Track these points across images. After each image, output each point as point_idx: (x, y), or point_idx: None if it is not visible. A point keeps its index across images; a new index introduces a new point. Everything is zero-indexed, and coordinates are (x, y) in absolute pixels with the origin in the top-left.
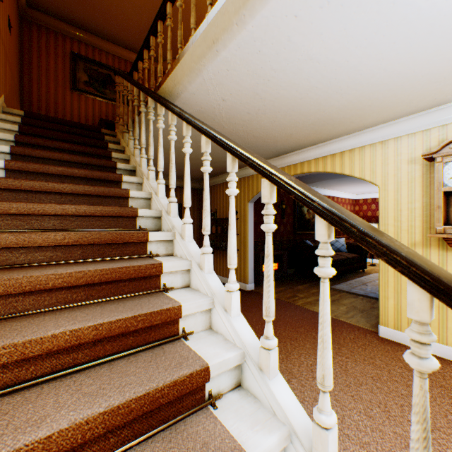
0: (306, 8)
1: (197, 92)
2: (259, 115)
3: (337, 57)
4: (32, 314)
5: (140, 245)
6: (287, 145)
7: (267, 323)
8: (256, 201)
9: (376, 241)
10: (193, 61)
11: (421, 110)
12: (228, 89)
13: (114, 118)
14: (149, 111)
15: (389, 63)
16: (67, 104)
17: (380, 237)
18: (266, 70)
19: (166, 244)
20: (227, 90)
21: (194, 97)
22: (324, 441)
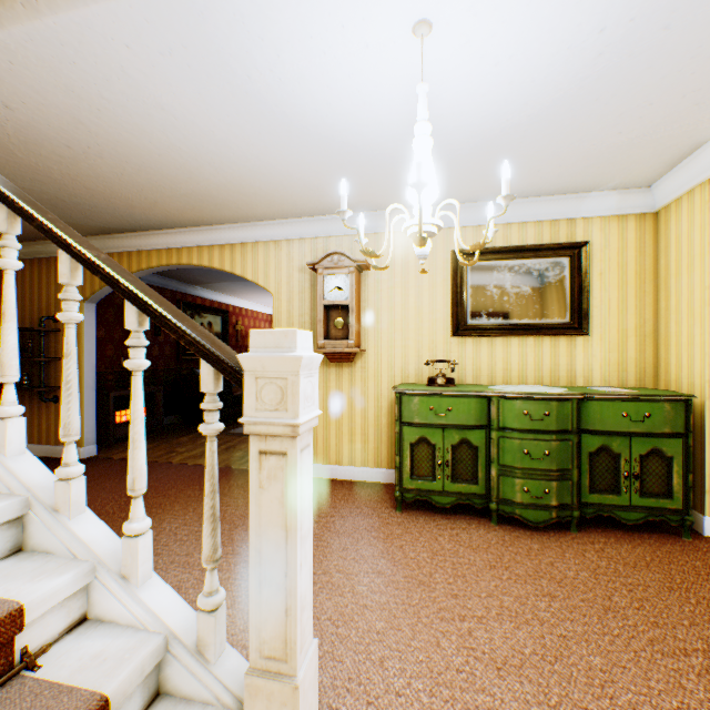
0: (142, 44)
1: None
2: (92, 156)
3: (199, 122)
4: None
5: None
6: (154, 216)
7: (68, 445)
8: (104, 302)
9: (176, 324)
10: None
11: (309, 216)
12: (17, 93)
13: None
14: None
15: (262, 153)
16: None
17: (181, 321)
18: (93, 94)
19: None
20: (16, 93)
21: None
22: (135, 550)
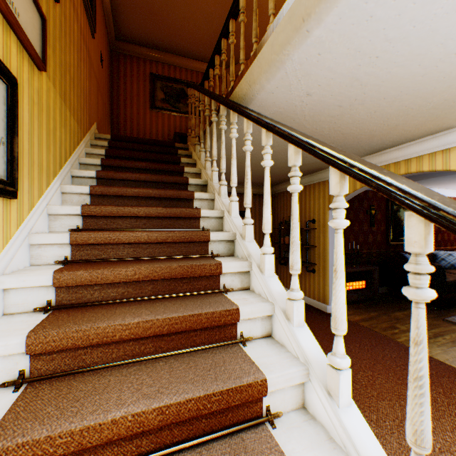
0: None
1: (276, 90)
2: (354, 106)
3: None
4: (100, 369)
5: (212, 278)
6: (387, 139)
7: (415, 454)
8: None
9: None
10: (274, 52)
11: None
12: (316, 79)
13: (187, 130)
14: (220, 120)
15: None
16: (147, 122)
17: None
18: (376, 42)
19: (241, 276)
20: (315, 80)
21: (272, 97)
22: None
